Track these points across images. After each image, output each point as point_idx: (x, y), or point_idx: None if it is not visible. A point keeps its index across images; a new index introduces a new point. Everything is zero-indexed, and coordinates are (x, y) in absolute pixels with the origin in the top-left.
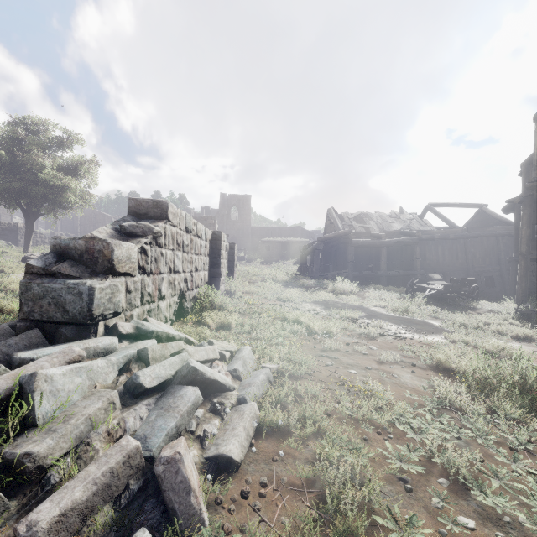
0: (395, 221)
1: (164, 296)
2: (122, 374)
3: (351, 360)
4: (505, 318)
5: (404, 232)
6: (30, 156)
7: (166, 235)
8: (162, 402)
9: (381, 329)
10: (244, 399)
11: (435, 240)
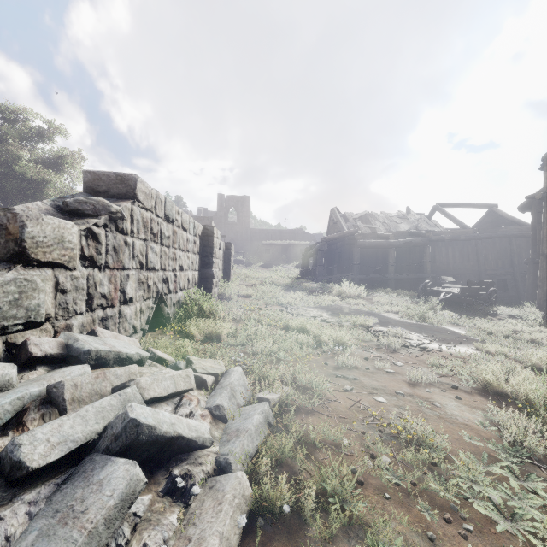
0: (402, 222)
1: (130, 299)
2: (4, 435)
3: (375, 381)
4: (531, 324)
5: (412, 232)
6: (5, 146)
7: (134, 219)
8: (61, 496)
9: (400, 338)
10: (227, 463)
11: (445, 241)
